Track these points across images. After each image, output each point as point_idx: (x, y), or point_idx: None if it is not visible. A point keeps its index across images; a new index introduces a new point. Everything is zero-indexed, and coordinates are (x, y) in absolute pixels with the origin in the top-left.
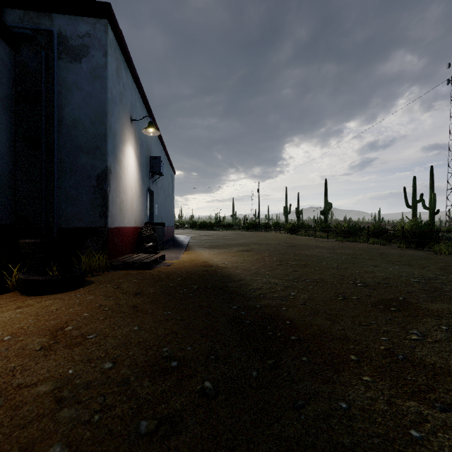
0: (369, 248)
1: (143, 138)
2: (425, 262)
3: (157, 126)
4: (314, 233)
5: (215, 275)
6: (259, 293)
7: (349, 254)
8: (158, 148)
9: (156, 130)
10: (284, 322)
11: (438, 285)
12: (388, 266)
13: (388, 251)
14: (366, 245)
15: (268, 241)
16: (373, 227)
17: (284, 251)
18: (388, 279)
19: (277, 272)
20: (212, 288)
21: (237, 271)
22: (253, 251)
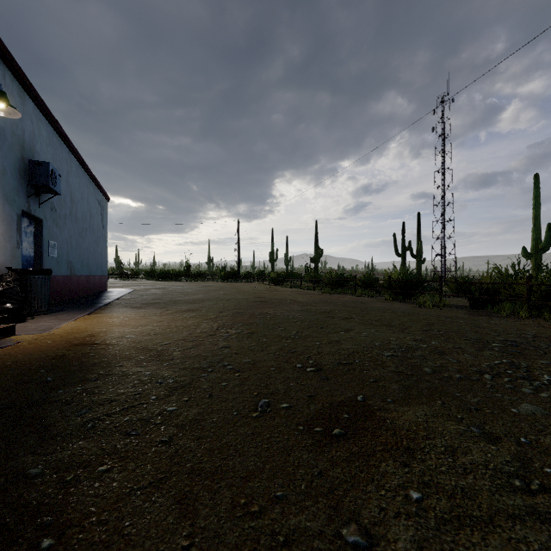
0: (354, 302)
1: (4, 125)
2: (408, 320)
3: (51, 117)
4: (300, 284)
5: (65, 368)
6: (89, 418)
7: (325, 312)
8: (59, 153)
9: (9, 106)
10: (34, 545)
11: (416, 362)
12: (363, 329)
13: (373, 306)
14: (353, 298)
15: (235, 296)
16: (364, 276)
17: (245, 309)
18: (355, 354)
19: (193, 351)
20: (0, 410)
21: (125, 353)
22: (201, 310)
